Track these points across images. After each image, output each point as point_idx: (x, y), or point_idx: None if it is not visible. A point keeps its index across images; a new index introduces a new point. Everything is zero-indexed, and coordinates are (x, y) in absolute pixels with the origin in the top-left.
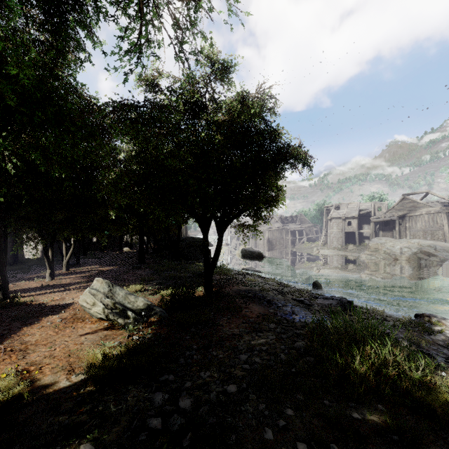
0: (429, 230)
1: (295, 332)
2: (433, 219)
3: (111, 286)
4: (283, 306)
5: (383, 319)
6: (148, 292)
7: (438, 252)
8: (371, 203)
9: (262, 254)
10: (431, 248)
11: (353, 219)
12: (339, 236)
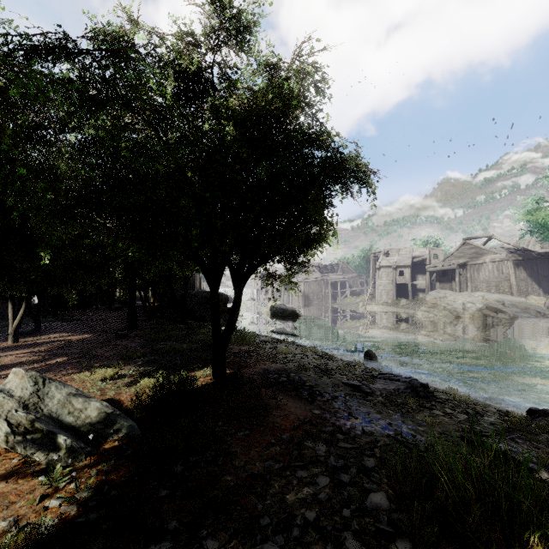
0: (494, 281)
1: (363, 465)
2: (498, 268)
3: (41, 383)
4: (332, 399)
5: (475, 412)
6: (124, 379)
7: (506, 307)
8: (426, 249)
9: (296, 312)
10: (499, 303)
11: (405, 268)
12: (389, 288)
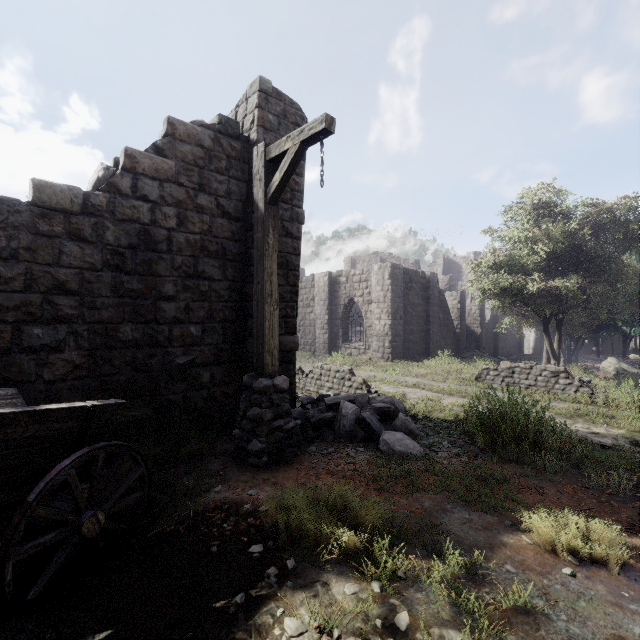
0: None
1: None
2: None
3: (618, 362)
4: None
5: None
6: None
7: None
8: None
9: None
10: None
11: None
12: None
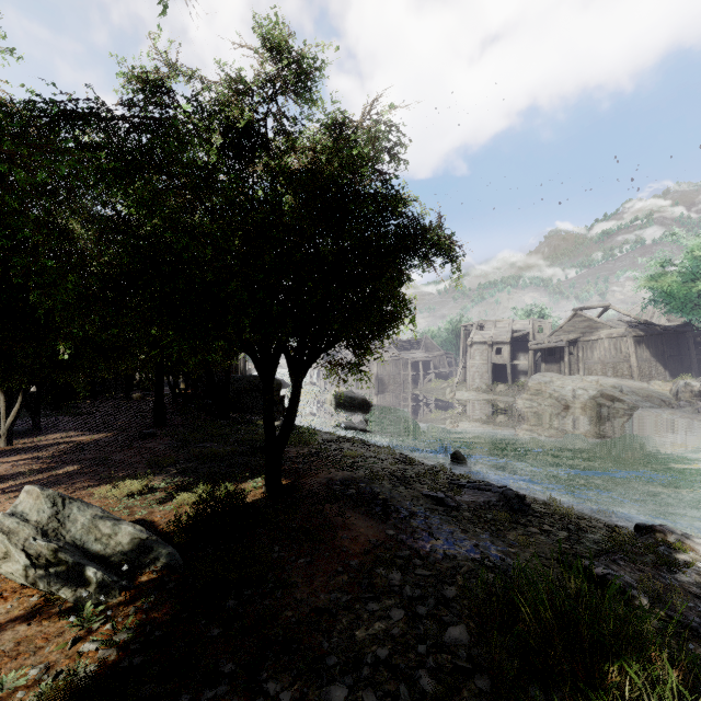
0: (610, 362)
1: (442, 595)
2: (615, 345)
3: (61, 503)
4: (410, 515)
5: (577, 529)
6: (156, 494)
7: (625, 395)
8: (529, 321)
9: (367, 401)
10: (616, 390)
11: (503, 345)
12: (483, 370)
